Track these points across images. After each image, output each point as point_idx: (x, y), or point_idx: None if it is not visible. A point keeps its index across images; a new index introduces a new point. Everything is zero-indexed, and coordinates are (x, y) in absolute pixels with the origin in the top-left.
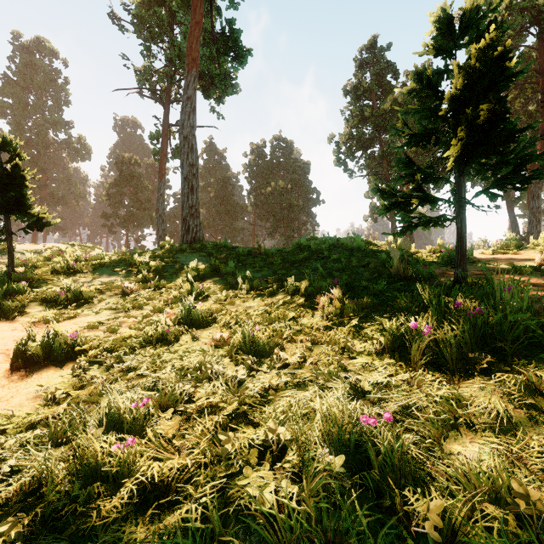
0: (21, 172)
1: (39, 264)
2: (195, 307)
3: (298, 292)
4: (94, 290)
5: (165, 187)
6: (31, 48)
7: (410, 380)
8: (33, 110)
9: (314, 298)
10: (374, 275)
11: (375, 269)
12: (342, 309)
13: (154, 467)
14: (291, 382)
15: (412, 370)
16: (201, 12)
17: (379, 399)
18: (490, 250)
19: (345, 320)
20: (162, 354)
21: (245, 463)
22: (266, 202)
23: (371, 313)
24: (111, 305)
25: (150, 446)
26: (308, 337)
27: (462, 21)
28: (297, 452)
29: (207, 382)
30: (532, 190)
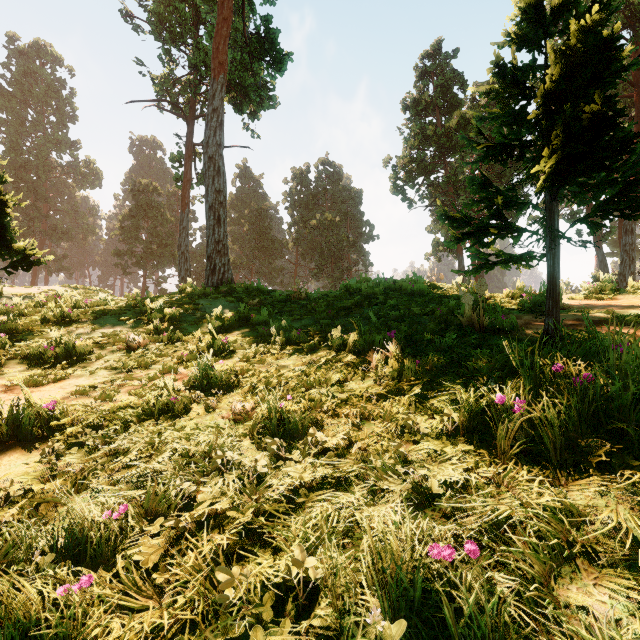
0: (1, 196)
1: (27, 312)
2: (213, 367)
3: (346, 348)
4: (92, 344)
5: (190, 219)
6: (30, 54)
7: (498, 478)
8: (32, 127)
9: (365, 355)
10: (440, 326)
11: (441, 319)
12: (400, 371)
13: (111, 632)
14: (331, 478)
15: (499, 461)
16: (230, 6)
17: (454, 508)
18: (580, 294)
19: (404, 385)
20: (164, 431)
21: (254, 620)
22: (310, 238)
23: (437, 376)
24: (112, 363)
25: (115, 587)
26: (355, 410)
27: None
28: (331, 611)
29: (216, 475)
30: (625, 224)
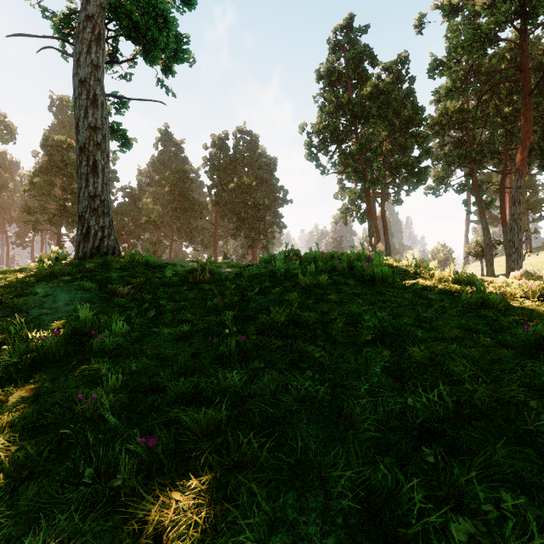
0: None
1: None
2: None
3: None
4: None
5: (111, 179)
6: None
7: None
8: None
9: None
10: None
11: None
12: None
13: None
14: None
15: None
16: None
17: None
18: None
19: None
20: None
21: None
22: (229, 200)
23: None
24: None
25: None
26: None
27: None
28: None
29: None
30: (513, 195)
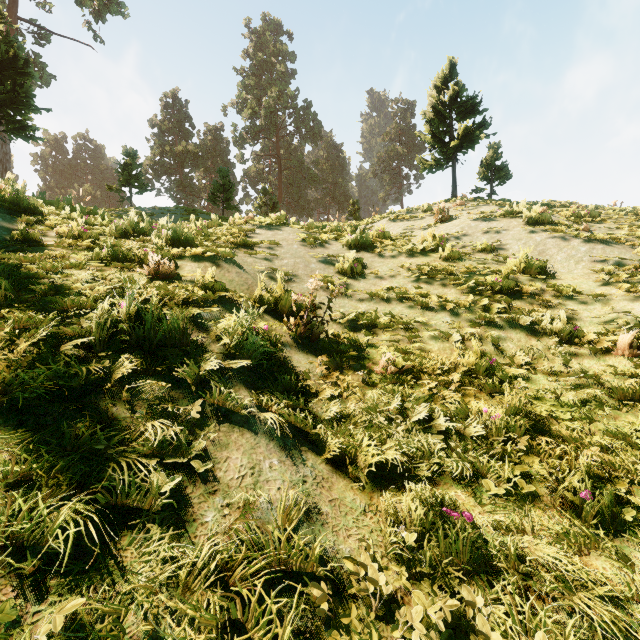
0: None
1: None
2: None
3: None
4: None
5: None
6: None
7: None
8: None
9: None
10: None
11: None
12: None
13: None
14: None
15: None
16: None
17: None
18: None
19: None
20: None
21: None
22: None
23: None
24: None
25: None
26: None
27: (130, 151)
28: None
29: None
30: None
